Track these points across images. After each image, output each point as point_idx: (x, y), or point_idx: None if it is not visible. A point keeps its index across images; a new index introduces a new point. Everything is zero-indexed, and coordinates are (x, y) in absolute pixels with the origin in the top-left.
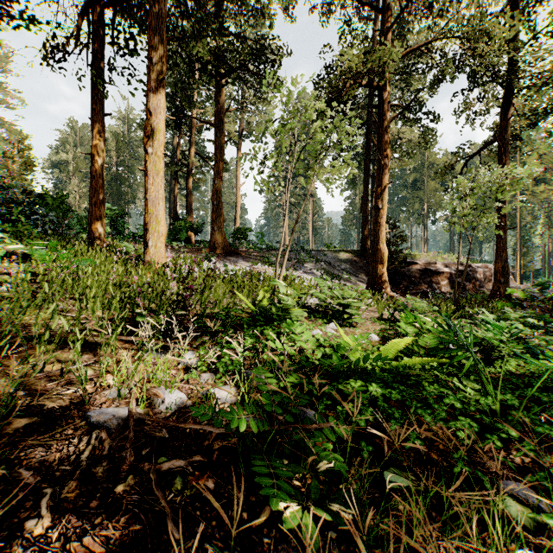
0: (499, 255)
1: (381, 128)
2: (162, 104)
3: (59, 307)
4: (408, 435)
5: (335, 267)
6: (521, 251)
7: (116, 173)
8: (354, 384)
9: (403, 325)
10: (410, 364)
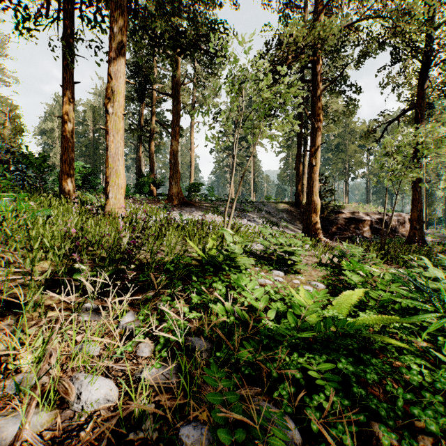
0: (415, 205)
1: (314, 96)
2: (122, 70)
3: (6, 258)
4: (401, 442)
5: (274, 216)
6: (426, 202)
7: (92, 138)
8: (318, 357)
9: (348, 273)
10: (370, 323)
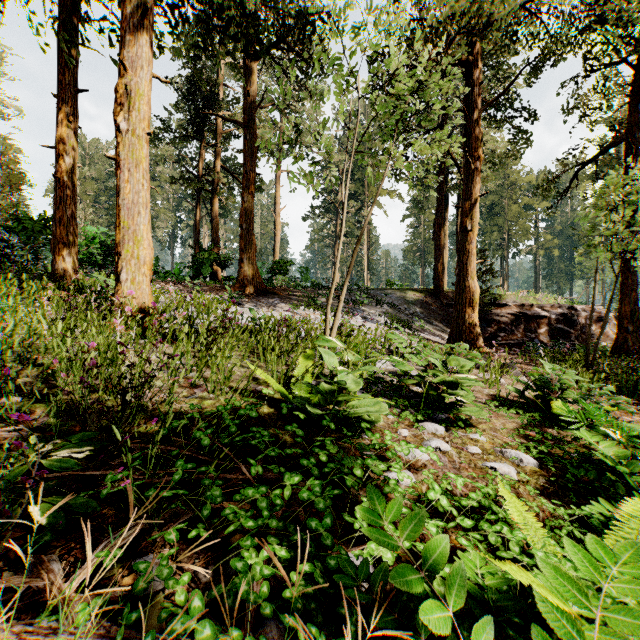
0: (625, 294)
1: (470, 119)
2: (145, 55)
3: None
4: None
5: (402, 310)
6: None
7: None
8: None
9: (587, 436)
10: None
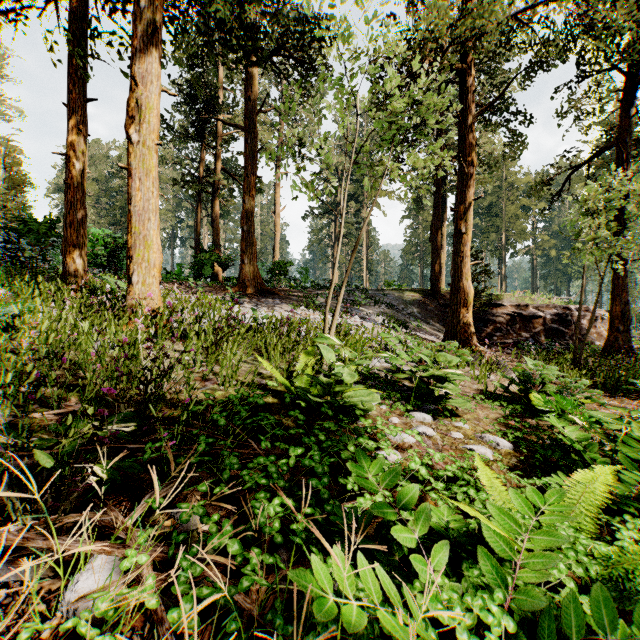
0: (616, 295)
1: (464, 125)
2: (155, 71)
3: None
4: None
5: (399, 311)
6: None
7: None
8: None
9: (555, 422)
10: None
